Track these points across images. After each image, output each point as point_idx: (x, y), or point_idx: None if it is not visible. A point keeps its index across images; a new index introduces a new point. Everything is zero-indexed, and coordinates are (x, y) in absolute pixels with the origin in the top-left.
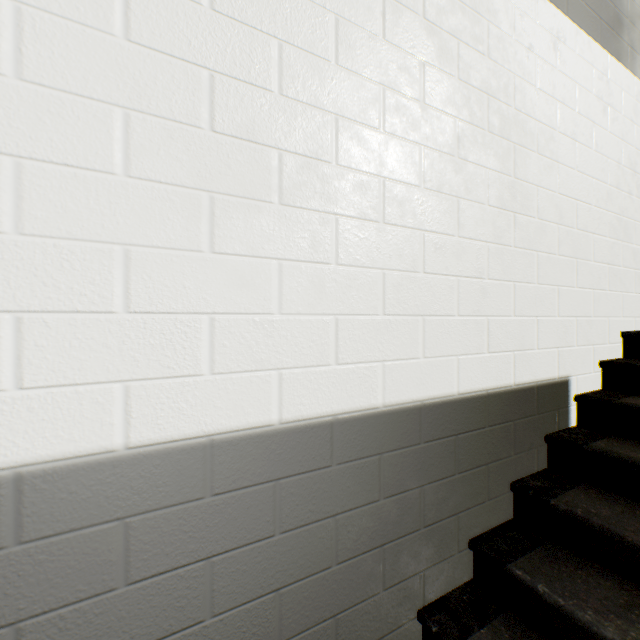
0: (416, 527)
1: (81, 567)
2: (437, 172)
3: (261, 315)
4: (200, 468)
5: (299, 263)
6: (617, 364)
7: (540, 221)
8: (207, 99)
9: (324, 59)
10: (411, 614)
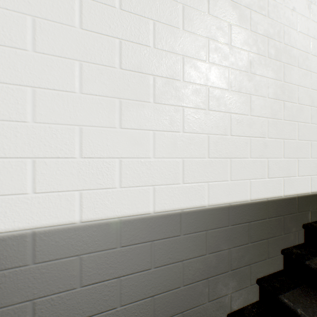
0: (226, 270)
1: (60, 276)
2: (238, 81)
3: (144, 158)
4: (115, 233)
5: (163, 132)
6: None
7: (299, 105)
8: (118, 53)
9: (176, 27)
10: (223, 316)
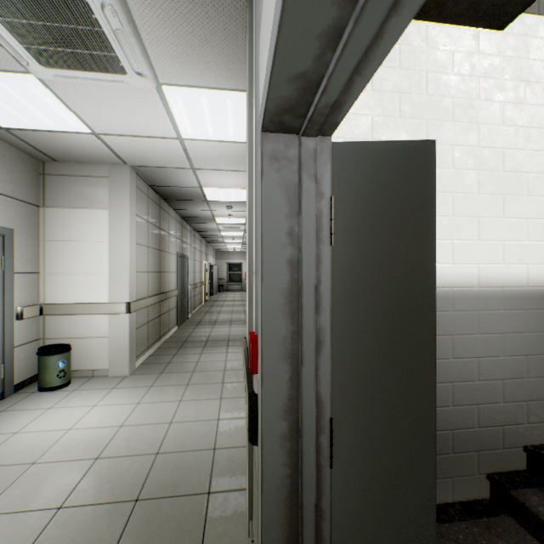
0: None
1: (466, 323)
2: None
3: (519, 242)
4: (499, 299)
5: (534, 220)
6: None
7: None
8: (501, 160)
9: None
10: None
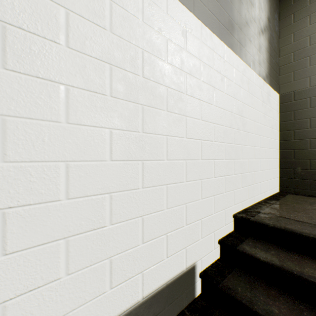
0: None
1: None
2: (31, 141)
3: None
4: None
5: None
6: (227, 245)
7: (170, 161)
8: None
9: None
10: None
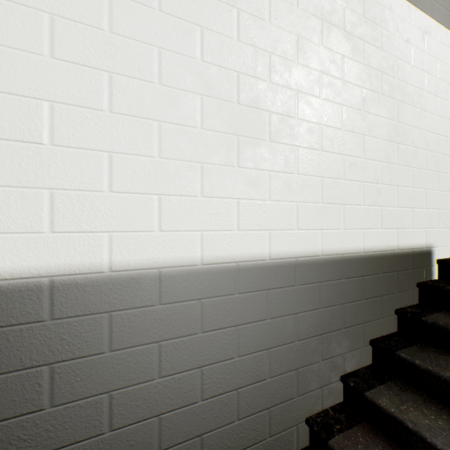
0: (339, 327)
1: (183, 320)
2: (351, 120)
3: (260, 200)
4: (233, 278)
5: (278, 173)
6: None
7: (414, 148)
8: (236, 87)
9: (291, 60)
10: (337, 377)
